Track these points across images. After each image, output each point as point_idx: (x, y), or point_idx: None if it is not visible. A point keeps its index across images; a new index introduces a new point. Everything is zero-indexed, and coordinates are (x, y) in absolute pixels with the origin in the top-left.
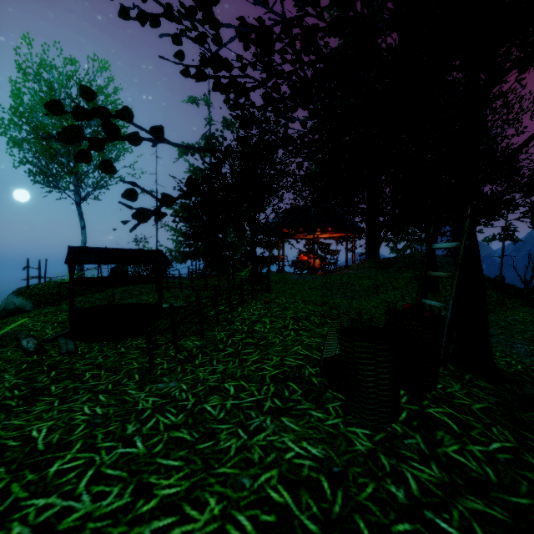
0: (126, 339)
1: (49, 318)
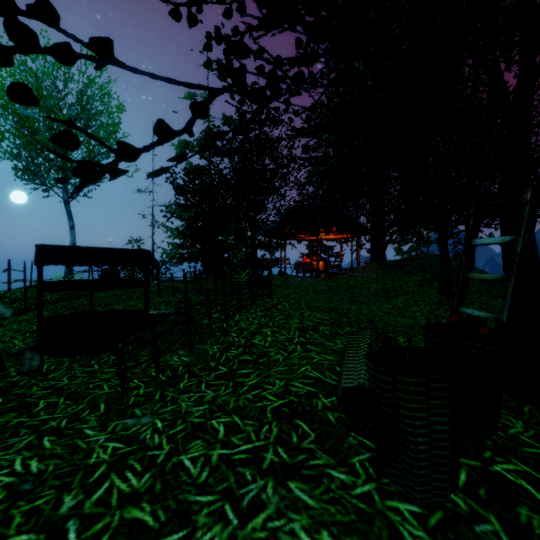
0: (103, 352)
1: (23, 326)
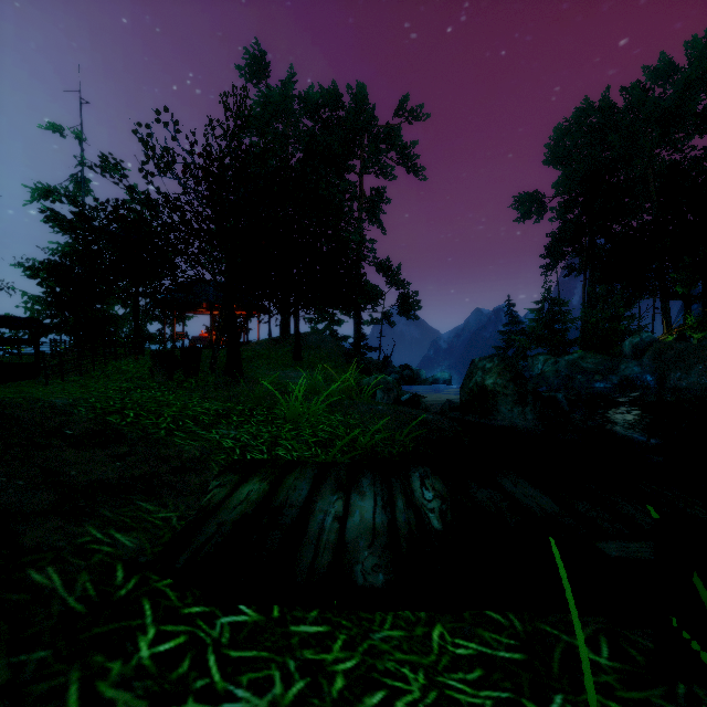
0: (12, 382)
1: None
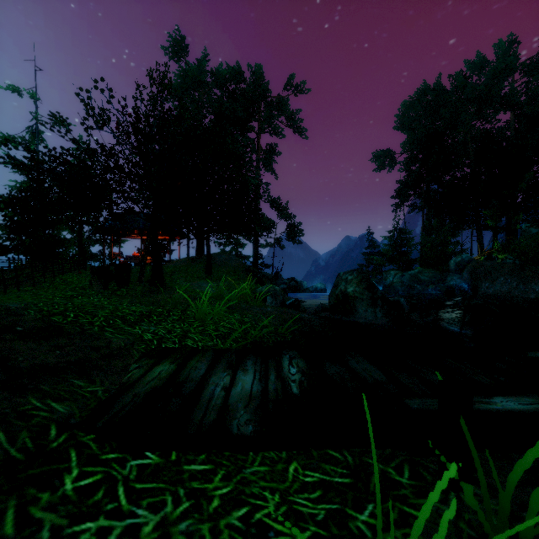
0: None
1: None
